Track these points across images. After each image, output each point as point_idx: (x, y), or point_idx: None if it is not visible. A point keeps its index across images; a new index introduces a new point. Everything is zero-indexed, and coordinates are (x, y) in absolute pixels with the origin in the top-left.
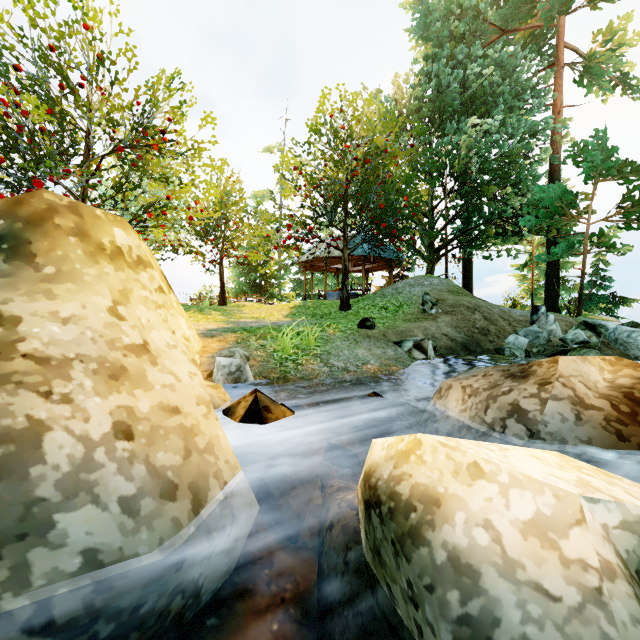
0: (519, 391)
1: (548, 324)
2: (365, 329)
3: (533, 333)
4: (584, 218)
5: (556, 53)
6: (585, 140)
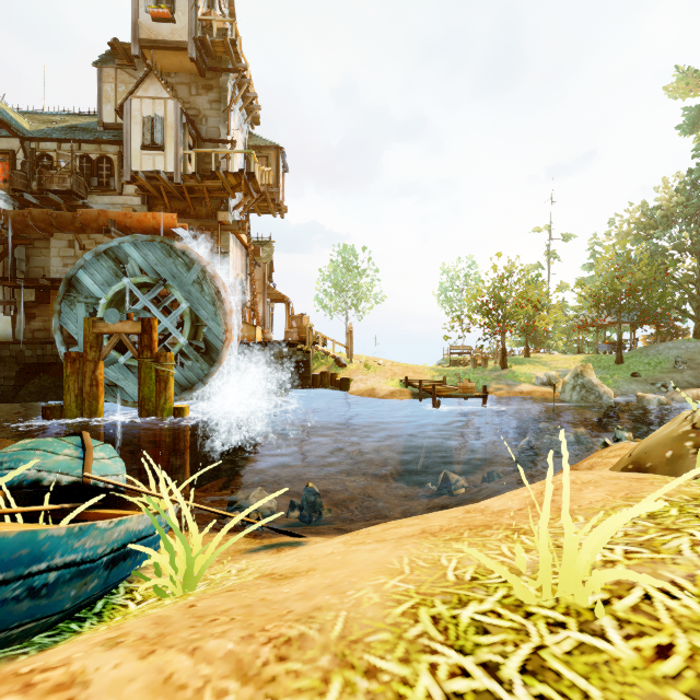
0: (674, 394)
1: None
2: (634, 377)
3: None
4: None
5: None
6: None
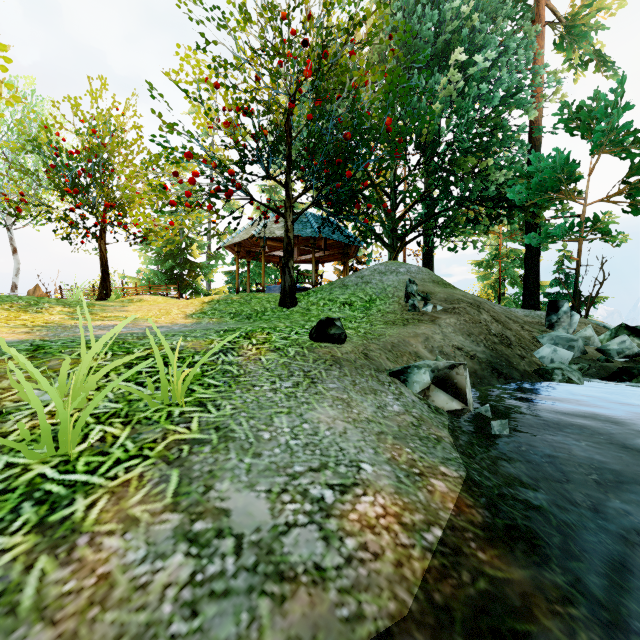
0: None
1: (572, 327)
2: (326, 343)
3: (564, 341)
4: (579, 198)
5: (537, 8)
6: (583, 101)
